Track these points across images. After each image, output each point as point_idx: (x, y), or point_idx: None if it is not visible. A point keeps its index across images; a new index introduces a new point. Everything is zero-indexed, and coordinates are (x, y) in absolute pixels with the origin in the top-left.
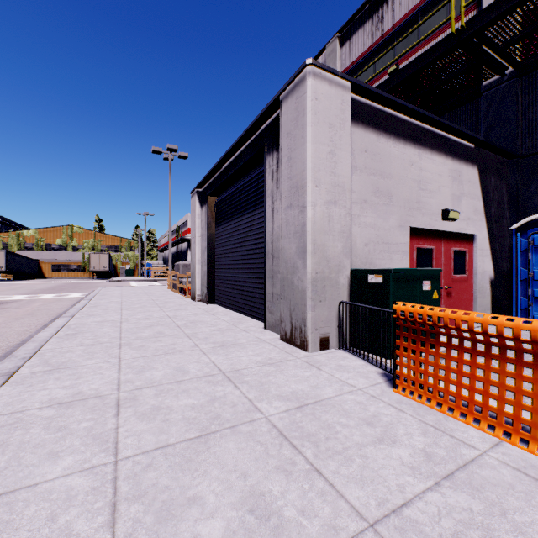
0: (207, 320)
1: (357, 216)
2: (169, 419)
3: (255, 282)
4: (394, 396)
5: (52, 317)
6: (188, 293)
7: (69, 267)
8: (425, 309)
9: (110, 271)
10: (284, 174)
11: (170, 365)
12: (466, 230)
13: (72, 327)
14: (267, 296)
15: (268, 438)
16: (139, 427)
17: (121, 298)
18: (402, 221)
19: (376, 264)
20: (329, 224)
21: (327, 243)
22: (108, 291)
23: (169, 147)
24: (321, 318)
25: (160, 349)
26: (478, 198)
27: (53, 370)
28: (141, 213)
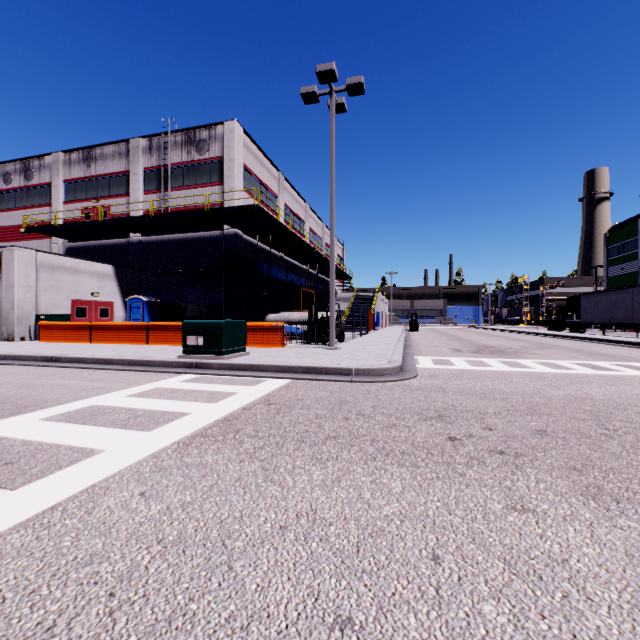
0: None
1: (42, 295)
2: None
3: None
4: (38, 342)
5: None
6: None
7: None
8: (45, 322)
9: None
10: (5, 279)
11: None
12: (108, 300)
13: None
14: None
15: None
16: None
17: None
18: (67, 297)
19: (52, 313)
20: (26, 299)
21: (25, 305)
22: None
23: None
24: (22, 330)
25: None
26: (116, 287)
27: None
28: None
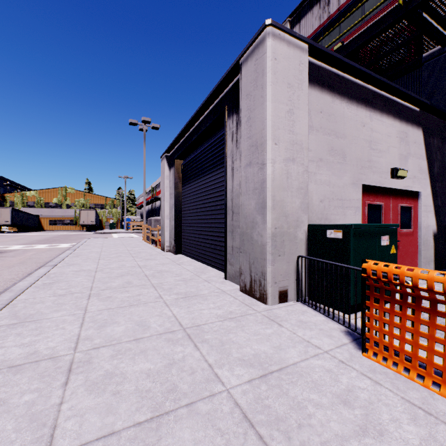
0: (173, 270)
1: (313, 173)
2: (120, 392)
3: (216, 236)
4: (365, 362)
5: (39, 265)
6: (159, 244)
7: (63, 222)
8: (403, 270)
9: (97, 225)
10: (244, 134)
11: (132, 319)
12: (412, 188)
13: (51, 276)
14: (227, 249)
15: (230, 423)
16: (86, 403)
17: (101, 248)
18: (354, 179)
19: (330, 219)
20: (287, 180)
21: (285, 199)
22: (92, 242)
23: (143, 119)
24: (280, 271)
25: (125, 300)
26: (423, 158)
27: (18, 323)
28: (122, 177)
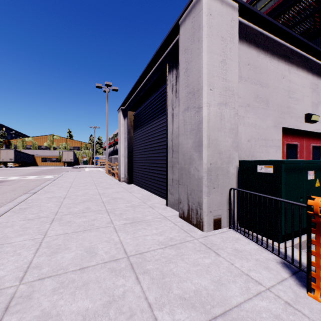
0: (125, 197)
1: (242, 117)
2: None
3: (159, 170)
4: (313, 304)
5: (25, 192)
6: (116, 176)
7: (51, 159)
8: None
9: (74, 162)
10: (182, 83)
11: (83, 244)
12: None
13: (28, 202)
14: (168, 181)
15: None
16: None
17: (74, 179)
18: (276, 122)
19: (256, 156)
20: (221, 122)
21: (219, 138)
22: (68, 174)
23: (106, 83)
24: (214, 202)
25: (81, 225)
26: None
27: None
28: (92, 127)
